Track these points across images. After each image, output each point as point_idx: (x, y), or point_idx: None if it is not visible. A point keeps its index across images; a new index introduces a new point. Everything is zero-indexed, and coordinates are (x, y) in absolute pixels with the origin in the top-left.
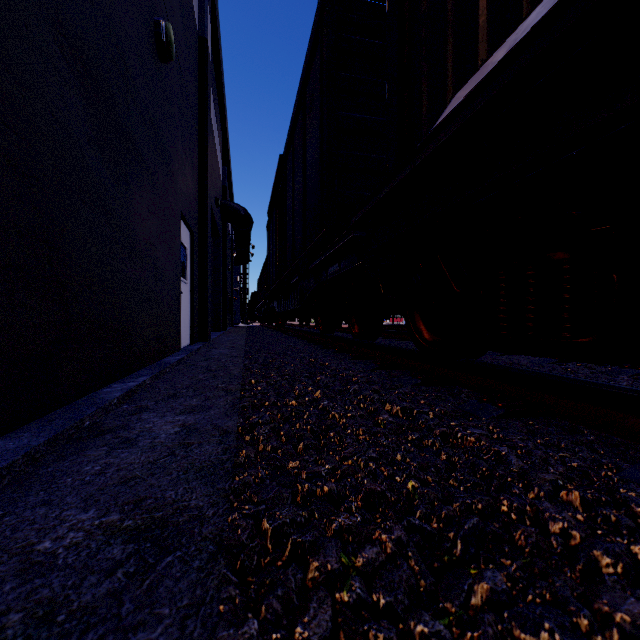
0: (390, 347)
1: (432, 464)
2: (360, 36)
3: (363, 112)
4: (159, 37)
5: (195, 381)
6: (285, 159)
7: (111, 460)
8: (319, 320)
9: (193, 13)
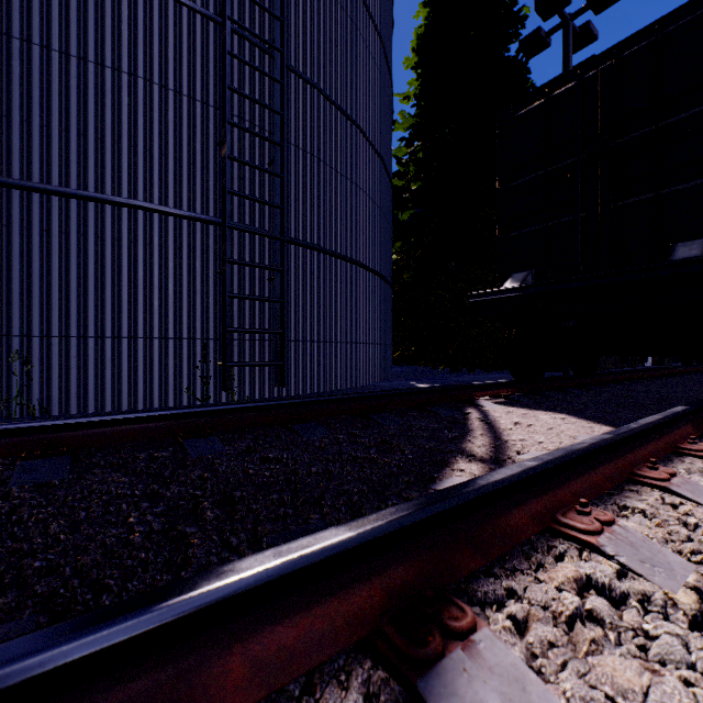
0: None
1: None
2: None
3: None
4: None
5: None
6: None
7: None
8: None
9: None
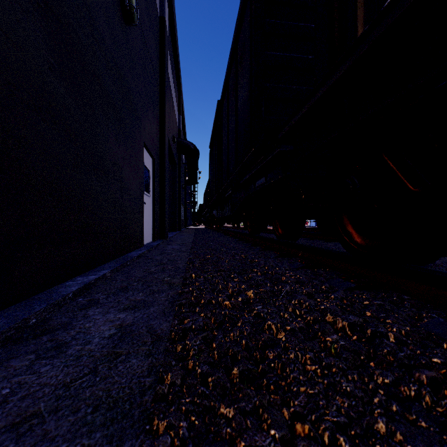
0: (313, 248)
1: None
2: None
3: (285, 51)
4: (123, 3)
5: (147, 274)
6: (222, 103)
7: (27, 377)
8: (248, 223)
9: None
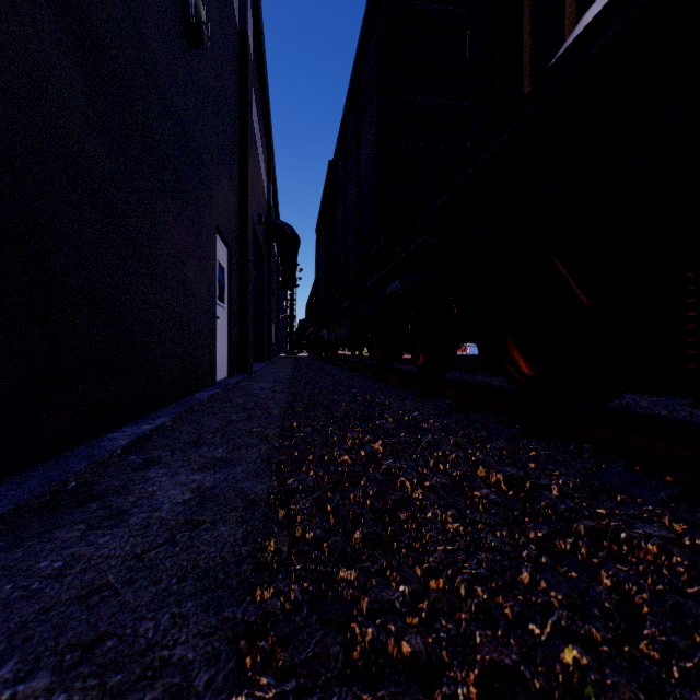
0: (468, 383)
1: (600, 607)
2: (426, 2)
3: (430, 95)
4: (187, 16)
5: (226, 423)
6: (335, 165)
7: (82, 549)
8: (375, 349)
9: (232, 2)
